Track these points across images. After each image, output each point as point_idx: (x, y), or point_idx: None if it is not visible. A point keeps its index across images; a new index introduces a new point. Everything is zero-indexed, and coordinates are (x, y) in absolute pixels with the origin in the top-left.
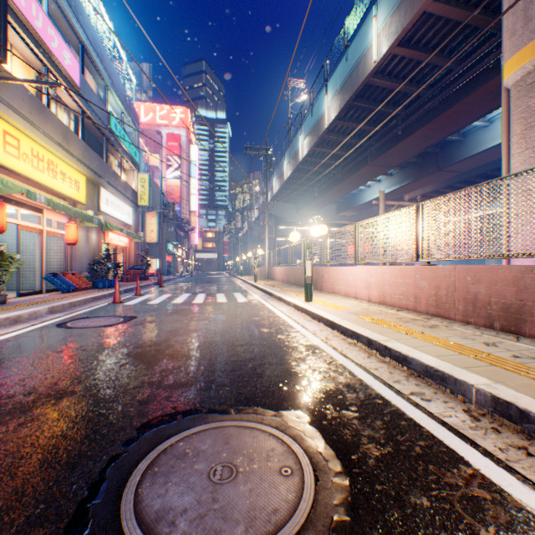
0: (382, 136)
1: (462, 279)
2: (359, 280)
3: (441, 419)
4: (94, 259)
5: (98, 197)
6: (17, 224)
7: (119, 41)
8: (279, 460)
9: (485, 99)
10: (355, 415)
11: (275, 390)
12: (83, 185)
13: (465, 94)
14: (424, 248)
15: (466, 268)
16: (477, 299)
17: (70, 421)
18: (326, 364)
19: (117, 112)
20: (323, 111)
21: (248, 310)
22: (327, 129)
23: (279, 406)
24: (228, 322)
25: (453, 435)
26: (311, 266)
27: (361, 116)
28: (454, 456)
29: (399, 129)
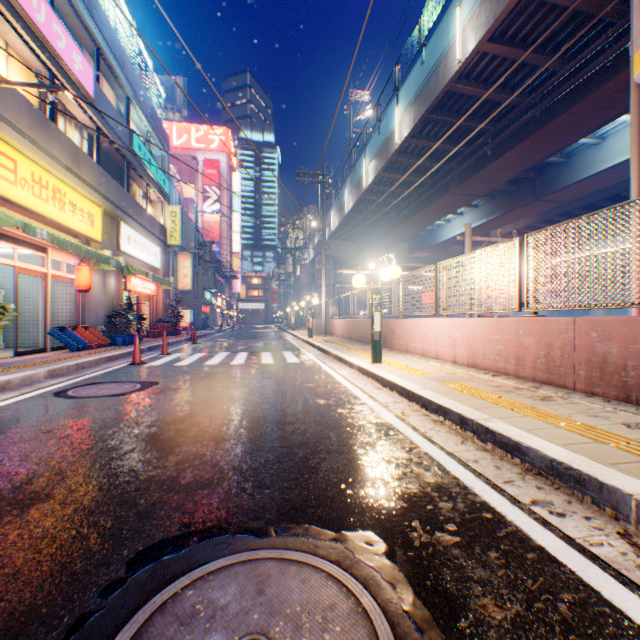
0: (466, 158)
1: (585, 335)
2: (440, 336)
3: (589, 549)
4: (113, 310)
5: (117, 234)
6: (15, 266)
7: (133, 27)
8: (343, 629)
9: (598, 107)
10: (456, 541)
11: (335, 495)
12: (98, 218)
13: (573, 102)
14: (530, 294)
15: (589, 321)
16: (607, 362)
17: (31, 548)
18: (405, 453)
19: (142, 131)
20: (392, 127)
21: (300, 374)
22: (398, 149)
23: (341, 523)
24: (274, 390)
25: (614, 580)
26: (380, 318)
27: (440, 133)
28: (626, 625)
29: (489, 148)
